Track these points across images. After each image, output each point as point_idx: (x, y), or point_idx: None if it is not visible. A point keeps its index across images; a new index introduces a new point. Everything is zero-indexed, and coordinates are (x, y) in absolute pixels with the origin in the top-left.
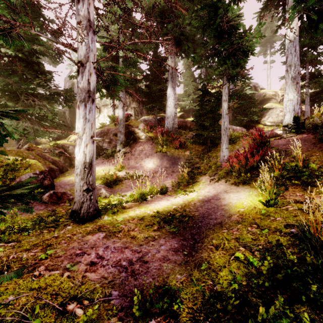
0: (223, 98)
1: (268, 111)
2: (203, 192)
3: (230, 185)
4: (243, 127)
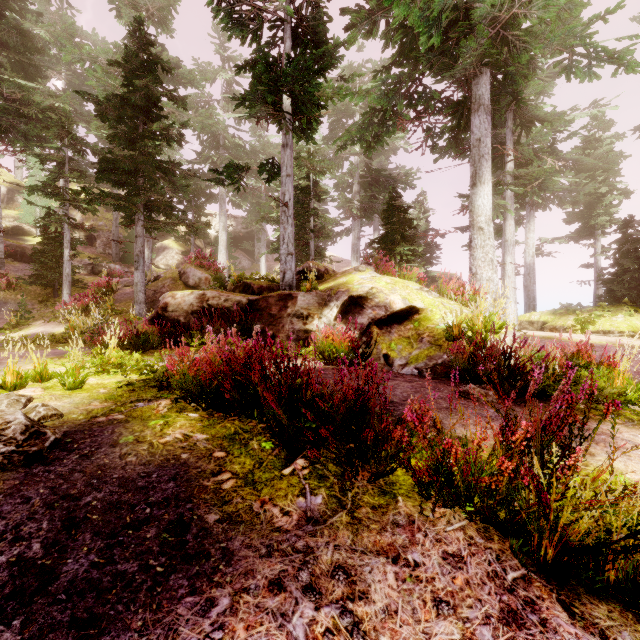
0: (65, 244)
1: (164, 250)
2: (32, 331)
3: (60, 324)
4: (132, 265)
